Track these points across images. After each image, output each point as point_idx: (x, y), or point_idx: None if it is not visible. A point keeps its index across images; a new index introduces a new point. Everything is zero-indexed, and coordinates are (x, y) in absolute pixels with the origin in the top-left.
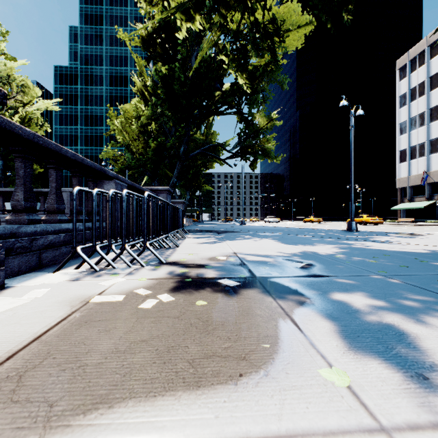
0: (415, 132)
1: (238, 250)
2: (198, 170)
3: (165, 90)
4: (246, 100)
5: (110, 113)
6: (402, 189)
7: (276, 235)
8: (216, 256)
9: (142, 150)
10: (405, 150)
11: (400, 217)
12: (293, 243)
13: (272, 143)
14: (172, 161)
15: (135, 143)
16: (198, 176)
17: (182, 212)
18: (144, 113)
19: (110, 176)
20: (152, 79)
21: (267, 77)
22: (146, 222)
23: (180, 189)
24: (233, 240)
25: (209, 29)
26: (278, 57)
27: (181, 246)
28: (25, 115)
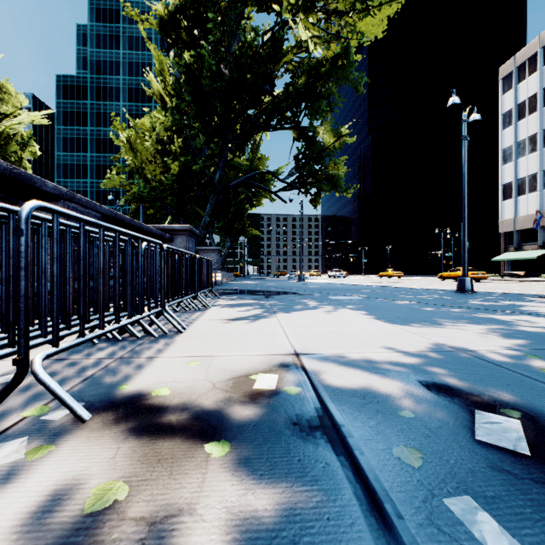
0: (523, 160)
1: (303, 342)
2: (242, 209)
3: (191, 89)
4: (306, 108)
5: (116, 125)
6: (506, 235)
7: (357, 301)
8: (252, 374)
9: (160, 176)
10: (510, 184)
11: (503, 271)
12: (402, 321)
13: (341, 169)
14: (206, 197)
15: (150, 167)
16: (242, 216)
17: (207, 264)
18: (161, 121)
19: (49, 193)
20: (175, 77)
21: (335, 76)
22: (23, 295)
23: (218, 234)
24: (290, 312)
25: (253, 2)
26: (351, 46)
27: (190, 328)
28: (1, 129)
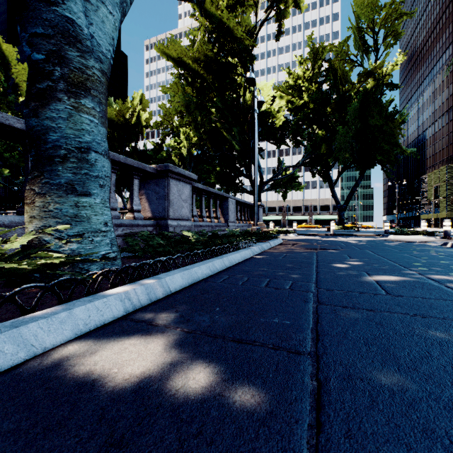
0: None
1: None
2: None
3: None
4: None
5: None
6: None
7: None
8: None
9: None
10: None
11: None
12: None
13: None
14: None
15: None
16: None
17: None
18: None
19: None
20: None
21: None
22: None
23: None
24: None
25: None
26: None
27: None
28: None
